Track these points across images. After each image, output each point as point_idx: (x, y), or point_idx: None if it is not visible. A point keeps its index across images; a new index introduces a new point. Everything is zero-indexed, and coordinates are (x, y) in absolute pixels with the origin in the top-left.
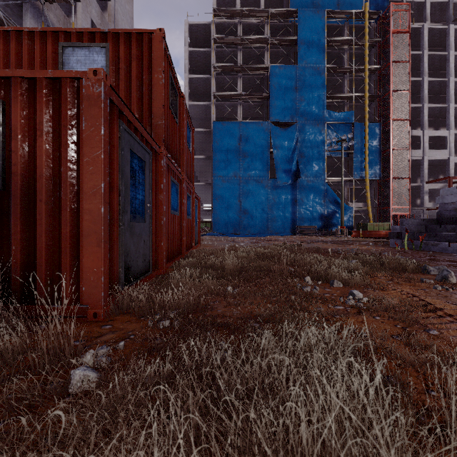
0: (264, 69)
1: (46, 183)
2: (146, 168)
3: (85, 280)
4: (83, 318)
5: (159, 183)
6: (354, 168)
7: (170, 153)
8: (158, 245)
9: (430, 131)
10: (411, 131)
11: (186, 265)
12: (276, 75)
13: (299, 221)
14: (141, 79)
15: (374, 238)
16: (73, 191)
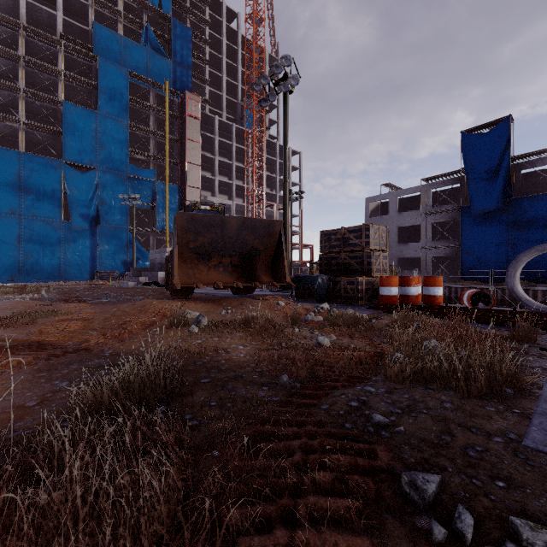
0: (57, 101)
1: None
2: None
3: None
4: None
5: None
6: (157, 221)
7: None
8: None
9: (221, 199)
10: (207, 197)
11: None
12: (72, 114)
13: (100, 266)
14: None
15: None
16: None
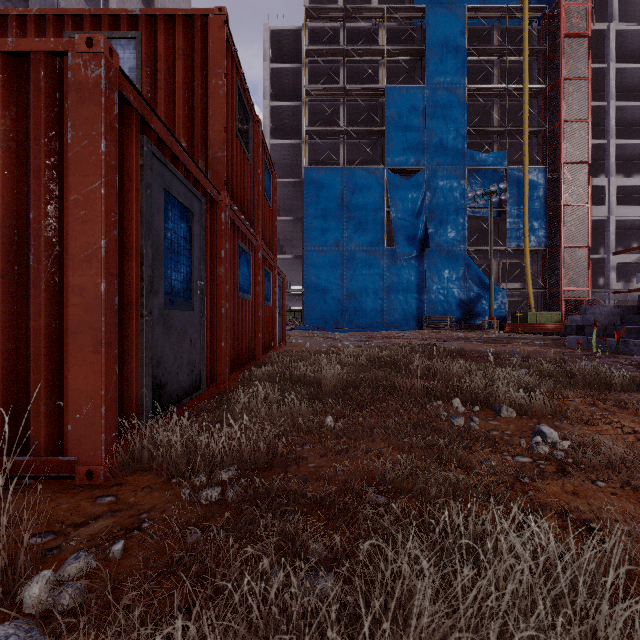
0: (378, 93)
1: (3, 240)
2: (194, 223)
3: (72, 413)
4: (68, 479)
5: (218, 248)
6: (508, 234)
7: (237, 204)
8: (217, 346)
9: (620, 178)
10: (591, 179)
11: (260, 377)
12: (395, 100)
13: (428, 309)
14: (191, 87)
15: (538, 333)
16: (51, 253)
